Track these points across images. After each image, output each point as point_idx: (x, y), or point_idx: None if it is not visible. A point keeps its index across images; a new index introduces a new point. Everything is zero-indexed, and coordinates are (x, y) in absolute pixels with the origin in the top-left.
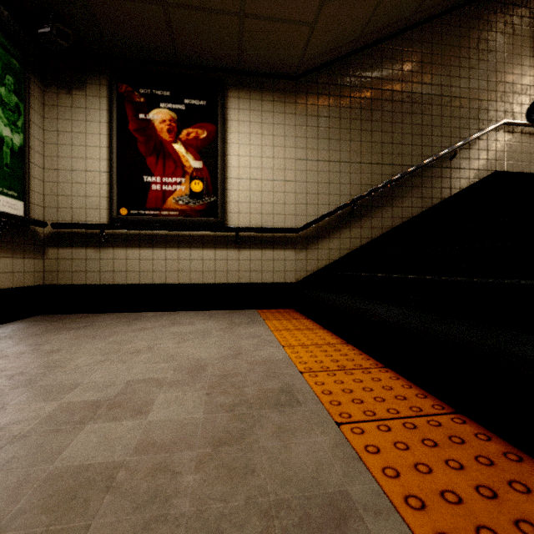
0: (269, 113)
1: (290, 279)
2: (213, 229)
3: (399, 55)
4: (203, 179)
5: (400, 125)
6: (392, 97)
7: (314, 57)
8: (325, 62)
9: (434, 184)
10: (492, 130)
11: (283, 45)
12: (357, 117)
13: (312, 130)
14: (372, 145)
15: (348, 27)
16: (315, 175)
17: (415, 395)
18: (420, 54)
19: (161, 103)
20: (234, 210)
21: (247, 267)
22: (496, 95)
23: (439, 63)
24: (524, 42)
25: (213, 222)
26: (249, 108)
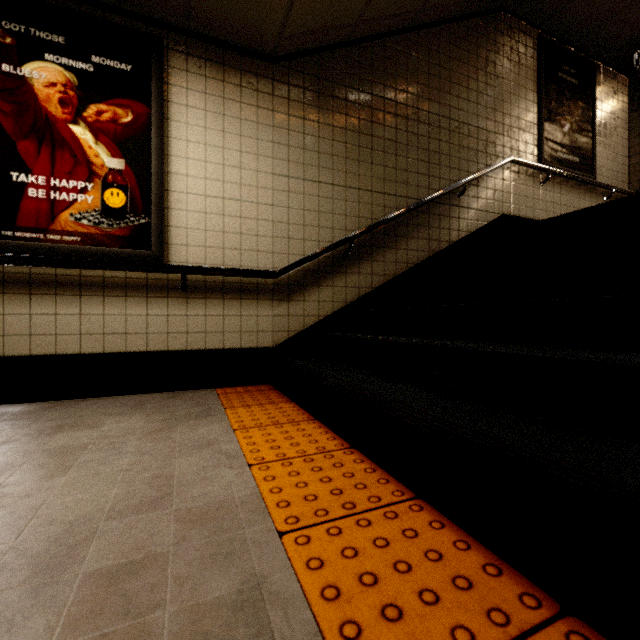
0: (235, 103)
1: (266, 342)
2: (142, 268)
3: (404, 59)
4: (126, 188)
5: (405, 147)
6: (396, 110)
7: (300, 33)
8: (314, 48)
9: (442, 224)
10: (499, 168)
11: (254, 1)
12: (354, 128)
13: (296, 137)
14: (373, 168)
15: (345, 0)
16: (301, 199)
17: (483, 567)
18: (427, 64)
19: (47, 54)
20: (179, 240)
21: (200, 326)
22: (503, 128)
23: (447, 79)
24: (528, 75)
25: (143, 256)
26: (204, 90)
